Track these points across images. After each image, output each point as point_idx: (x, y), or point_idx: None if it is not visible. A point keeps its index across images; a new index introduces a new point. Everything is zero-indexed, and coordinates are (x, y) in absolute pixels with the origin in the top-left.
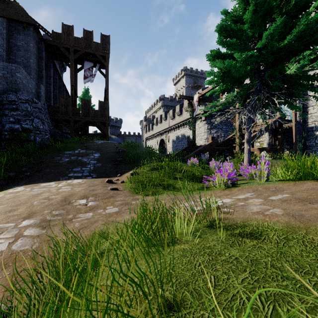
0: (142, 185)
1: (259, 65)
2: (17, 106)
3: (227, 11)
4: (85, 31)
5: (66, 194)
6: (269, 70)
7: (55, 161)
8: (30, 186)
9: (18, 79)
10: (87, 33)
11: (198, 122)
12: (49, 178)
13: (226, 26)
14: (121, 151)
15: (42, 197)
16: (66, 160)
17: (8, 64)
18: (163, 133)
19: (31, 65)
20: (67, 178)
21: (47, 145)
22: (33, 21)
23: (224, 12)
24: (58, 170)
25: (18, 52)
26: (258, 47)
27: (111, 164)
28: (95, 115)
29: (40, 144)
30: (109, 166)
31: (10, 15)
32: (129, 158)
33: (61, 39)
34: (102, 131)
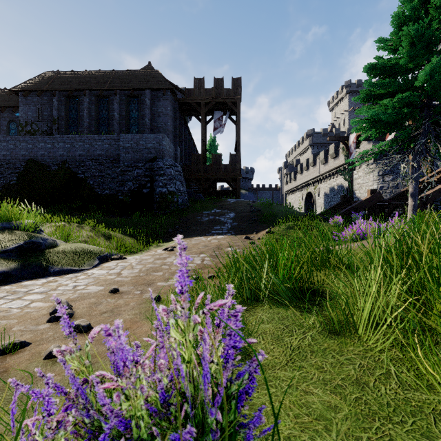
0: (277, 242)
1: (429, 99)
2: (164, 172)
3: (383, 39)
4: (216, 79)
5: (217, 244)
6: (439, 106)
7: (197, 220)
8: (187, 239)
9: (163, 147)
10: (217, 81)
11: (362, 166)
12: (197, 234)
13: (376, 65)
14: (256, 210)
15: (202, 244)
16: (206, 219)
17: (156, 135)
18: (310, 185)
19: (168, 129)
20: (211, 234)
21: (187, 206)
22: (170, 85)
23: (380, 40)
24: (202, 228)
25: (158, 118)
26: (417, 86)
27: (246, 223)
28: (225, 170)
29: (182, 205)
30: (245, 225)
31: (153, 85)
32: (265, 217)
33: (193, 94)
34: (232, 187)
